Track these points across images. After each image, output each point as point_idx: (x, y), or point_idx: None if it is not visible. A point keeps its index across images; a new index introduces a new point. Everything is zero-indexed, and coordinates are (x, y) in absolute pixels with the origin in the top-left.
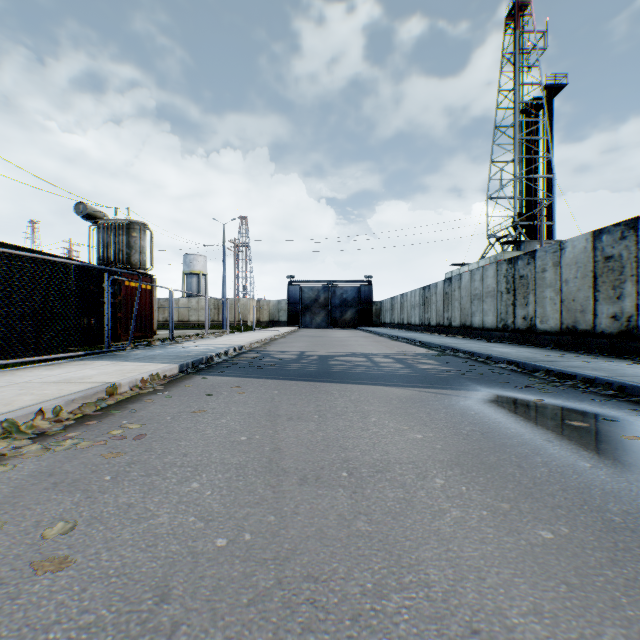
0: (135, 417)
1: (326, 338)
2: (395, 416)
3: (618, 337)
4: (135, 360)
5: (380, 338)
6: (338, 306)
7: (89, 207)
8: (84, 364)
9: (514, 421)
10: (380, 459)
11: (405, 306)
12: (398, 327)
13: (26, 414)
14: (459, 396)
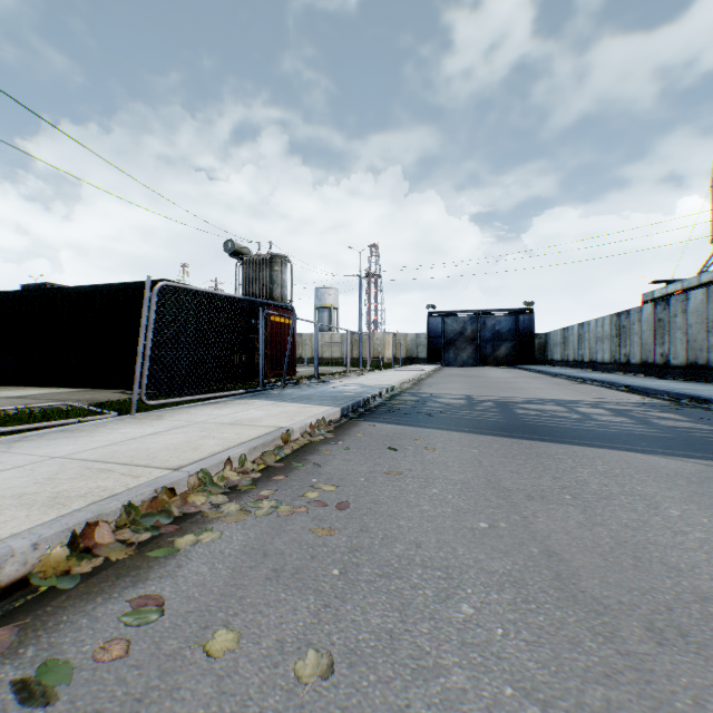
0: (322, 474)
1: (484, 378)
2: (708, 510)
3: None
4: (292, 400)
5: (557, 380)
6: (489, 340)
7: (235, 244)
8: (245, 403)
9: None
10: None
11: (585, 339)
12: (574, 366)
13: (216, 463)
14: None
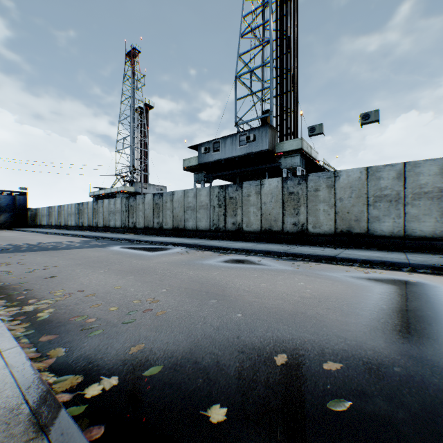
0: None
1: (3, 237)
2: (96, 252)
3: (159, 229)
4: None
5: (50, 235)
6: None
7: None
8: None
9: (126, 249)
10: (99, 256)
11: (63, 214)
12: (56, 228)
13: None
14: (111, 248)
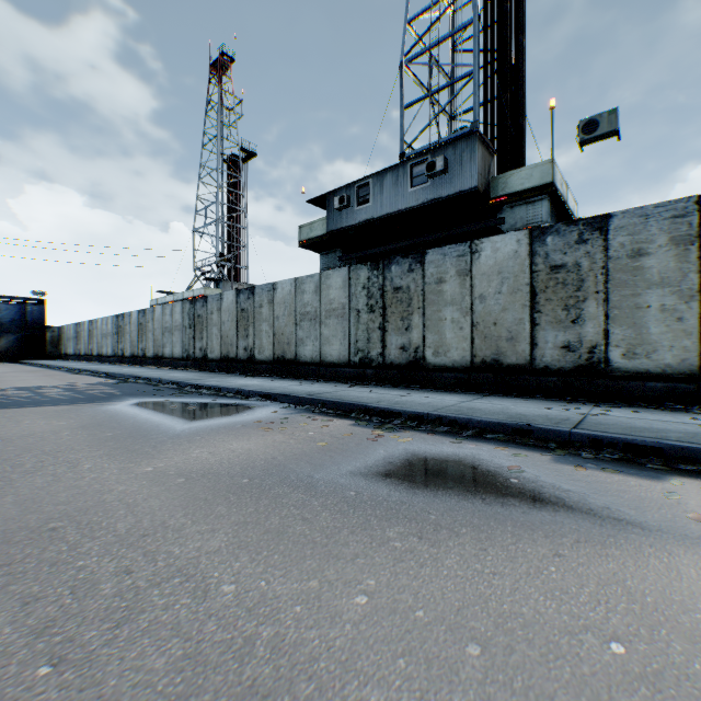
0: None
1: None
2: (49, 419)
3: (247, 362)
4: None
5: (56, 372)
6: None
7: None
8: None
9: (139, 410)
10: (30, 433)
11: (96, 334)
12: (87, 359)
13: None
14: (112, 404)
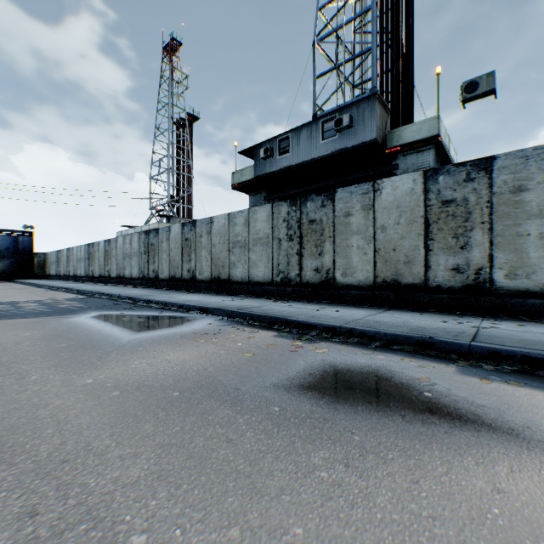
0: None
1: None
2: (18, 330)
3: (190, 281)
4: None
5: (39, 289)
6: None
7: None
8: None
9: (96, 322)
10: None
11: (72, 259)
12: (65, 279)
13: None
14: (75, 317)
